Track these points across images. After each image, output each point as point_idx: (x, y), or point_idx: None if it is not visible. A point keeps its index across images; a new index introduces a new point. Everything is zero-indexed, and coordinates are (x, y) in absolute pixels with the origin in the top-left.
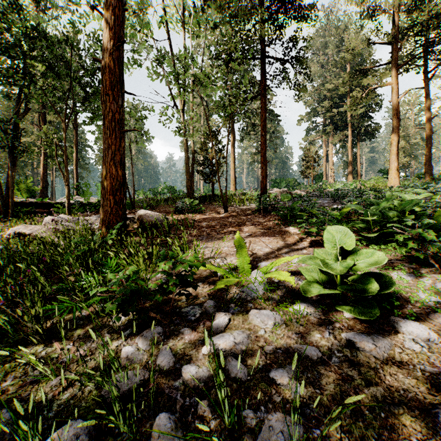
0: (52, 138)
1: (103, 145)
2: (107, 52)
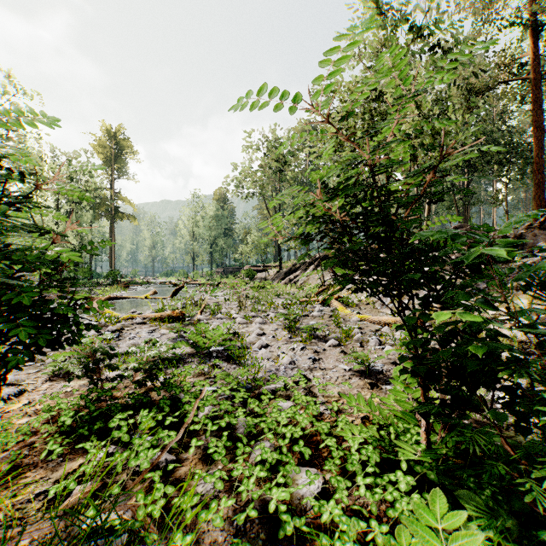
0: (498, 194)
1: (533, 193)
2: (535, 156)
